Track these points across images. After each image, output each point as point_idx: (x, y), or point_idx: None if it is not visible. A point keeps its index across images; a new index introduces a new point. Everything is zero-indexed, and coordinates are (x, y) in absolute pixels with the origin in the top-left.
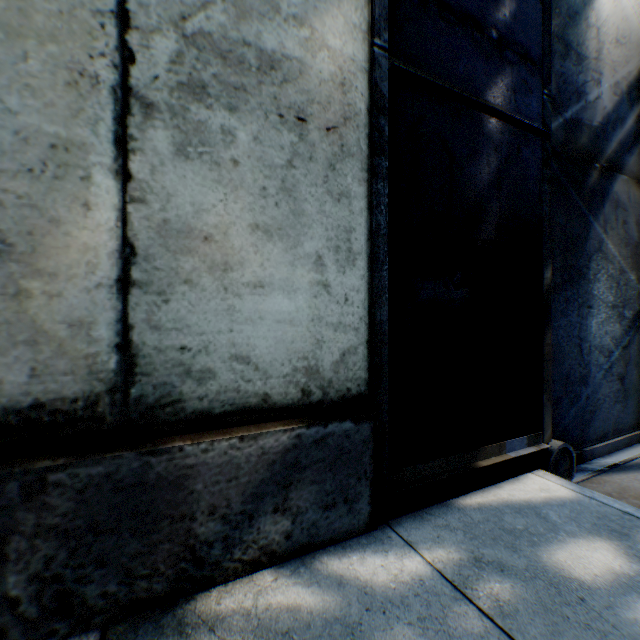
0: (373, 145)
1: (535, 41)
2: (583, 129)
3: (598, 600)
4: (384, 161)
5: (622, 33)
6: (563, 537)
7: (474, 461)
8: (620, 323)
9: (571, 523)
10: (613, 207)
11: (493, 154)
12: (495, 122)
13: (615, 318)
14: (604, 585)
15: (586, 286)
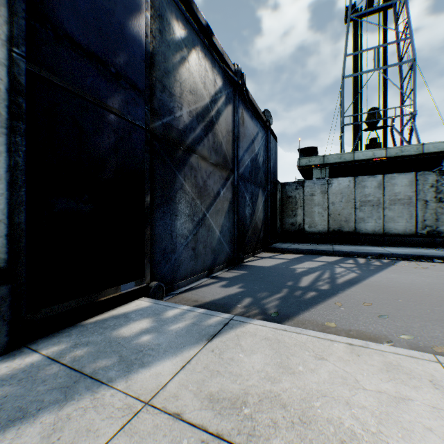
0: (12, 113)
1: (141, 80)
2: (174, 129)
3: (126, 341)
4: (23, 124)
5: (194, 89)
6: (131, 322)
7: (98, 298)
8: (193, 223)
9: (139, 316)
10: (190, 169)
11: (112, 133)
12: (114, 116)
13: (190, 221)
14: (134, 335)
15: (175, 205)
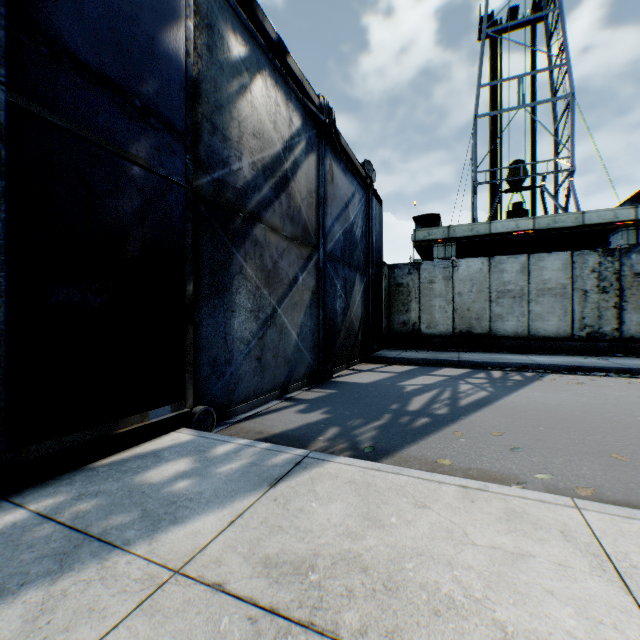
0: None
1: (180, 118)
2: (229, 188)
3: (154, 489)
4: (2, 181)
5: (259, 130)
6: (162, 463)
7: (116, 430)
8: (257, 322)
9: (176, 454)
10: (254, 245)
11: (137, 194)
12: (139, 170)
13: (254, 319)
14: (166, 480)
15: (231, 297)
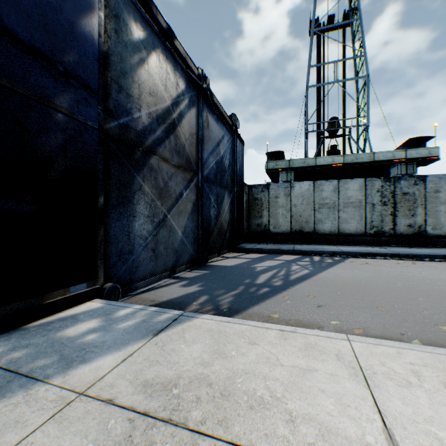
0: None
1: (94, 80)
2: (132, 130)
3: (71, 340)
4: None
5: (154, 91)
6: (78, 323)
7: (44, 301)
8: (153, 224)
9: (89, 317)
10: (150, 170)
11: (61, 133)
12: (62, 116)
13: (150, 222)
14: (80, 334)
15: (133, 206)
